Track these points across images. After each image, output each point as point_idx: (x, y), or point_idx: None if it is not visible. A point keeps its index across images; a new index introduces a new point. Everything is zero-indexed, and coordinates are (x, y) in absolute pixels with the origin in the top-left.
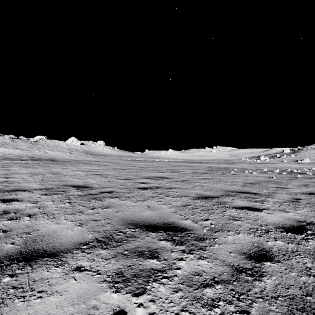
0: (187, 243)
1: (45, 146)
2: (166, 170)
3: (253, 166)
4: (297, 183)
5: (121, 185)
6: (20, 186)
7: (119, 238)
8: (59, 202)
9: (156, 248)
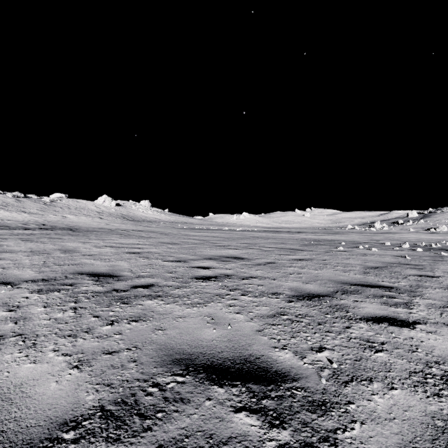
0: (292, 420)
1: (64, 209)
2: (240, 245)
3: (367, 237)
4: (446, 267)
5: (169, 273)
6: (4, 274)
7: (149, 405)
8: (56, 308)
9: (226, 439)
